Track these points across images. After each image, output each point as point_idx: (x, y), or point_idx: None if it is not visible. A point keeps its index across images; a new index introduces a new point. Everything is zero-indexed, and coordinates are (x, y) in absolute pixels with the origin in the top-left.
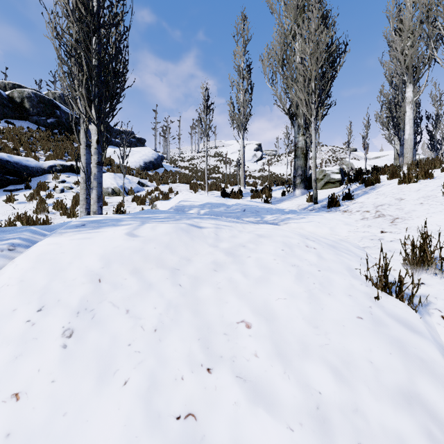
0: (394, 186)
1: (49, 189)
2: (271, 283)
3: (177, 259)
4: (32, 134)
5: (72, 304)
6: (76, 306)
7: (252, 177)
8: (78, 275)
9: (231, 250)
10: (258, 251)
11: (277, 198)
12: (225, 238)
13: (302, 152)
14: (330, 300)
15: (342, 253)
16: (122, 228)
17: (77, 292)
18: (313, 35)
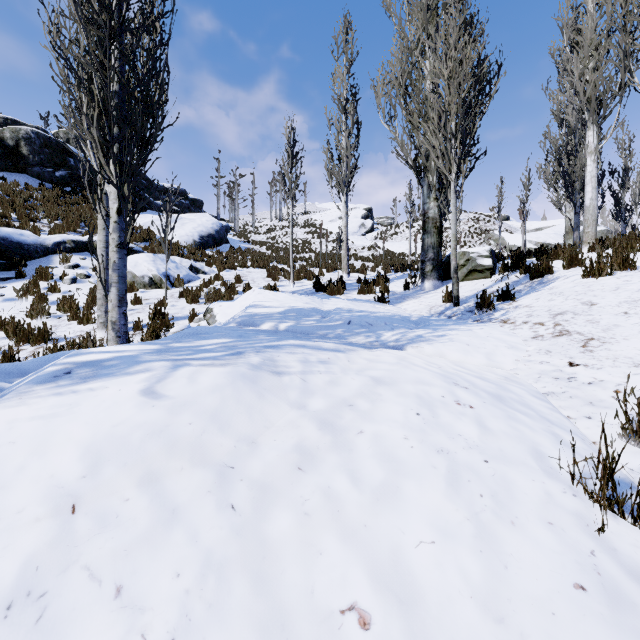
0: (576, 281)
1: (54, 277)
2: (404, 500)
3: (232, 442)
4: (31, 193)
5: (1, 582)
6: (9, 588)
7: (358, 258)
8: (31, 498)
9: (329, 417)
10: (376, 417)
11: (398, 294)
12: (318, 386)
13: (435, 226)
14: (517, 541)
15: (516, 414)
16: (136, 379)
17: (19, 545)
18: (453, 50)
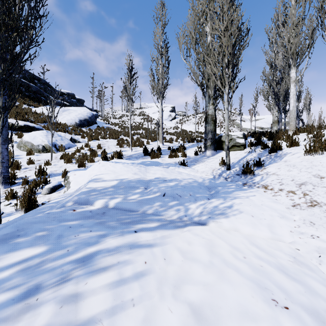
0: (301, 158)
1: None
2: None
3: None
4: None
5: None
6: None
7: (168, 133)
8: None
9: None
10: None
11: (191, 158)
12: None
13: (212, 119)
14: None
15: None
16: None
17: None
18: (227, 14)
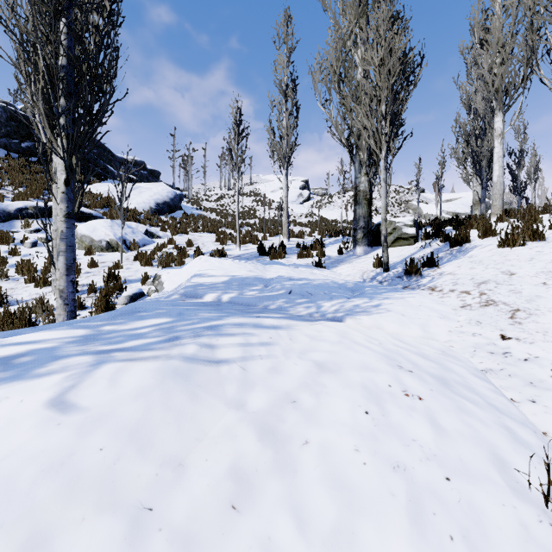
0: (493, 251)
1: (15, 241)
2: None
3: (153, 469)
4: None
5: None
6: None
7: (297, 224)
8: None
9: (270, 420)
10: (321, 419)
11: (333, 258)
12: (259, 376)
13: (365, 198)
14: None
15: (465, 402)
16: (46, 383)
17: None
18: (383, 40)
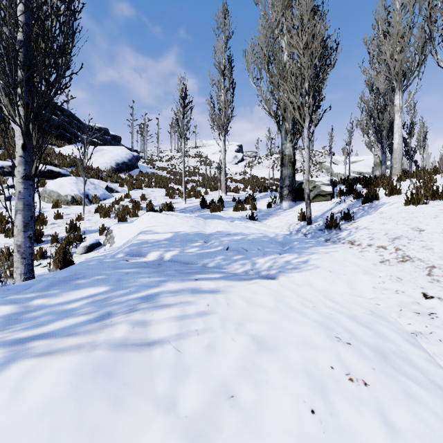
0: (401, 208)
1: None
2: None
3: None
4: None
5: None
6: None
7: (233, 181)
8: None
9: (204, 429)
10: (263, 425)
11: (263, 211)
12: (194, 358)
13: (290, 161)
14: None
15: (409, 383)
16: None
17: None
18: (307, 27)
